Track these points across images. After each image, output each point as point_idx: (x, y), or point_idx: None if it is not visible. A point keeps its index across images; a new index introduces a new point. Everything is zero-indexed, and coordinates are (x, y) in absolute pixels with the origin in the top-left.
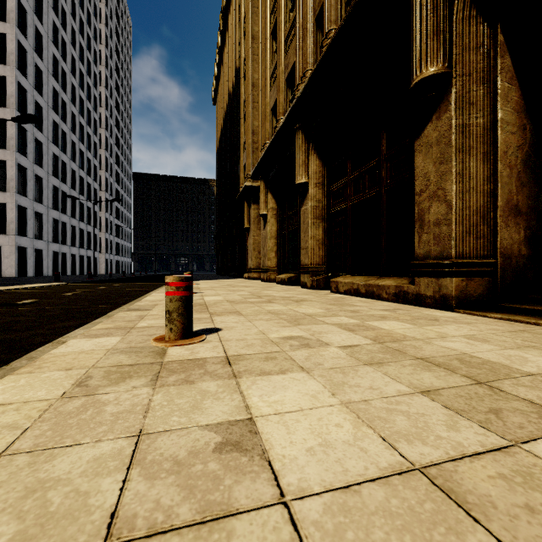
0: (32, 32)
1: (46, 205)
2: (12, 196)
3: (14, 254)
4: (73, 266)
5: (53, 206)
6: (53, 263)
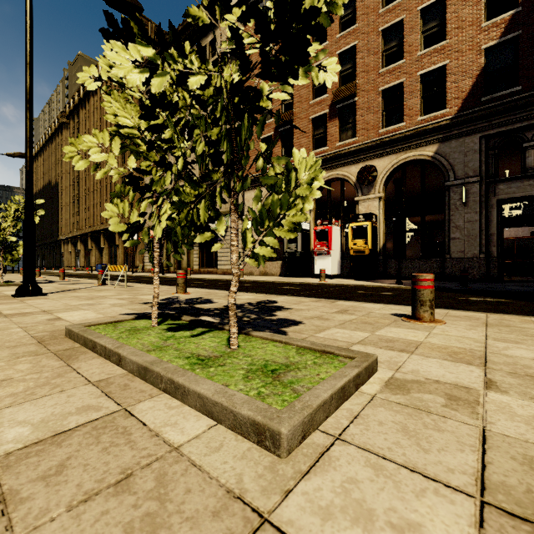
0: None
1: None
2: None
3: None
4: None
5: None
6: None
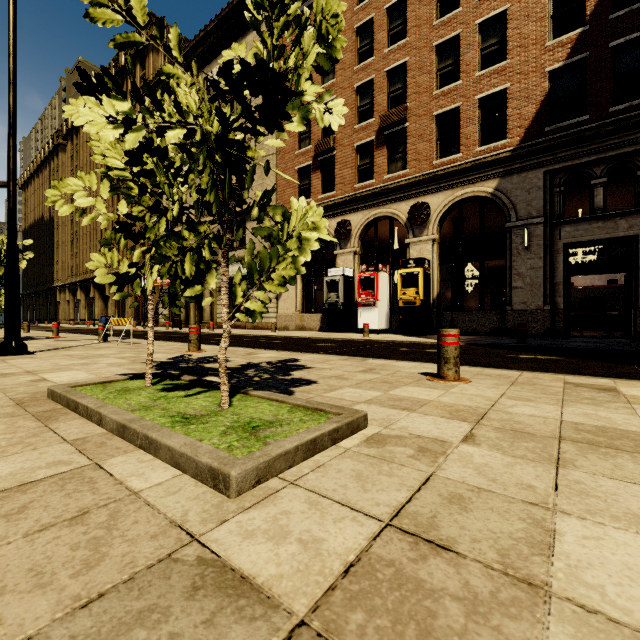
0: None
1: None
2: None
3: None
4: None
5: None
6: None
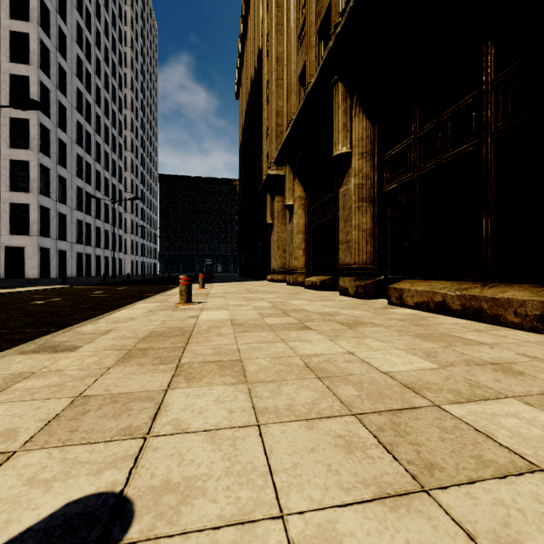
0: (55, 32)
1: (69, 206)
2: (34, 196)
3: (37, 255)
4: (98, 267)
5: (78, 207)
6: (78, 264)
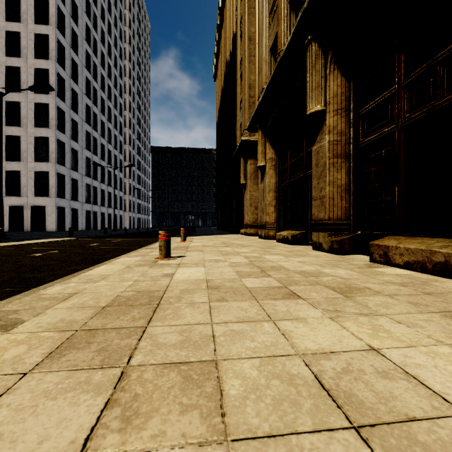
0: (69, 32)
1: (80, 173)
2: (53, 165)
3: (55, 213)
4: (103, 222)
5: (87, 173)
6: (87, 220)
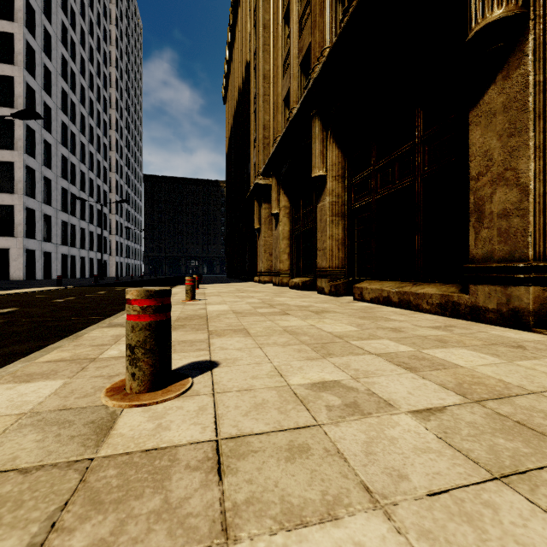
0: (40, 32)
1: (54, 207)
2: (20, 197)
3: (22, 257)
4: (82, 269)
5: (62, 208)
6: (62, 266)
